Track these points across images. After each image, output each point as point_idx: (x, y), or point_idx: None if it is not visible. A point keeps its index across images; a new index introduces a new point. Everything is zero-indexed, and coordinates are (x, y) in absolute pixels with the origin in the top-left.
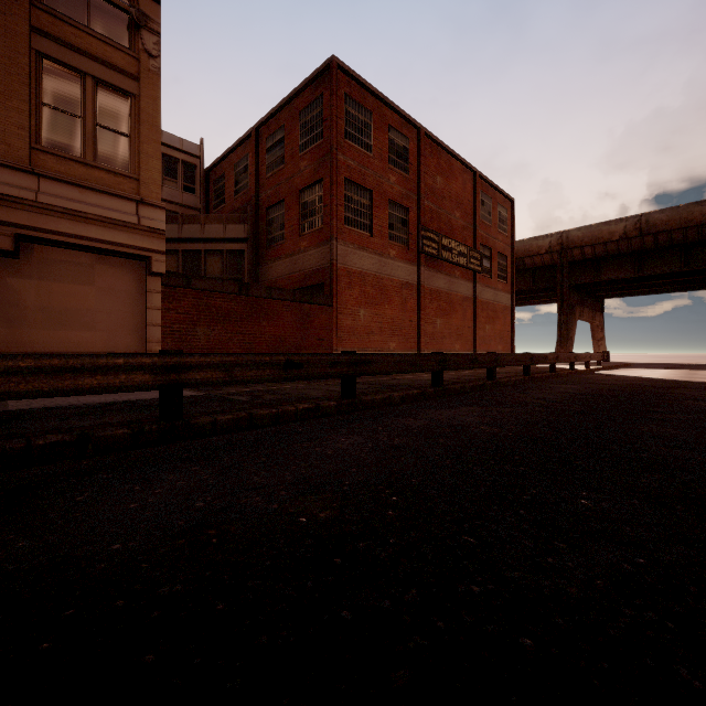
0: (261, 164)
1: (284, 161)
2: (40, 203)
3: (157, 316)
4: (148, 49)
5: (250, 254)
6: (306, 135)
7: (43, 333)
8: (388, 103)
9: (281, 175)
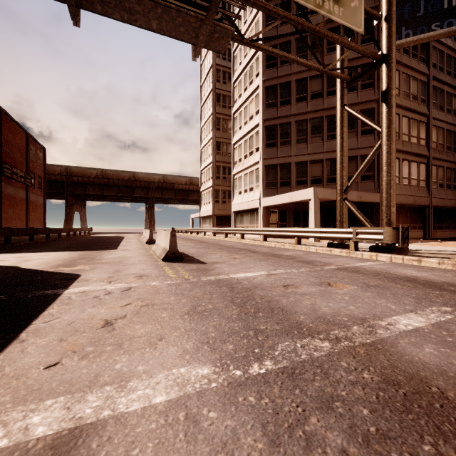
0: None
1: None
2: None
3: None
4: None
5: None
6: None
7: None
8: None
9: None
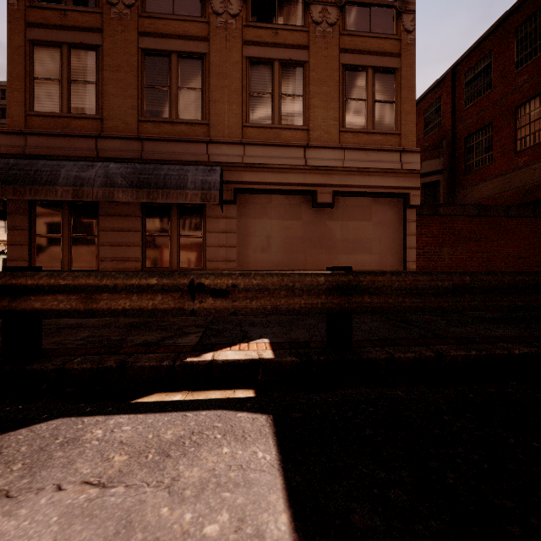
0: (458, 99)
1: (490, 86)
2: (344, 168)
3: (412, 240)
4: (406, 28)
5: (446, 183)
6: (526, 47)
7: (343, 257)
8: None
9: (487, 101)
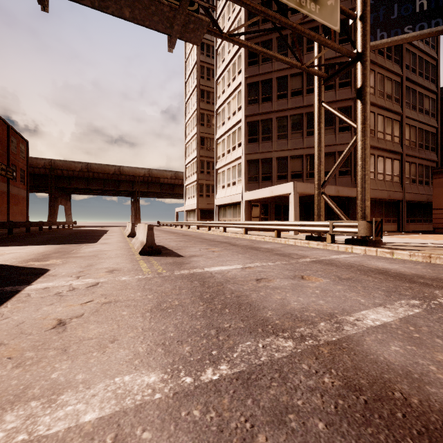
0: None
1: None
2: None
3: None
4: None
5: None
6: None
7: None
8: None
9: None
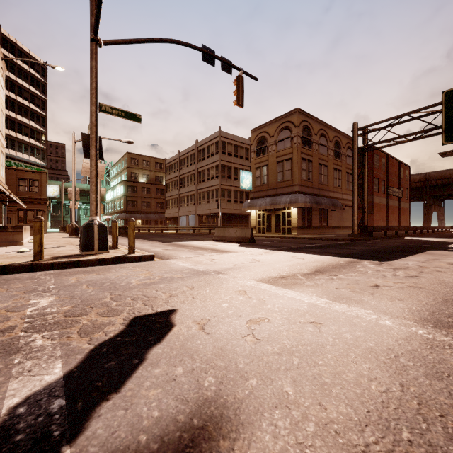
0: None
1: None
2: (347, 199)
3: None
4: None
5: None
6: (359, 163)
7: (345, 223)
8: (382, 151)
9: None
